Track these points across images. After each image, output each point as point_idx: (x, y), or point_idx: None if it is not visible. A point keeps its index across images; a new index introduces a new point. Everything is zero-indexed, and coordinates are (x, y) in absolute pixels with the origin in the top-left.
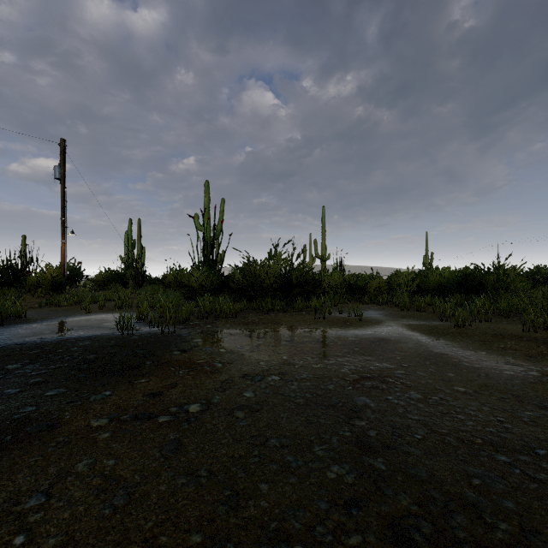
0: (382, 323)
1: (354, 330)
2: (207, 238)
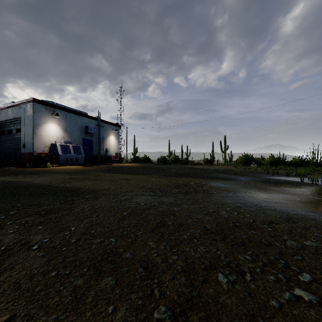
0: None
1: None
2: None
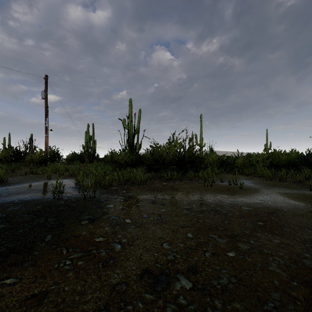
0: (260, 191)
1: (240, 197)
2: (130, 133)
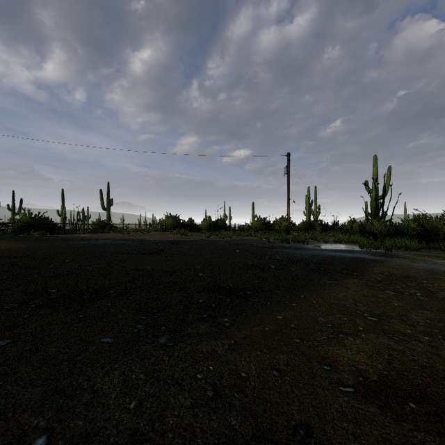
0: None
1: None
2: (377, 198)
